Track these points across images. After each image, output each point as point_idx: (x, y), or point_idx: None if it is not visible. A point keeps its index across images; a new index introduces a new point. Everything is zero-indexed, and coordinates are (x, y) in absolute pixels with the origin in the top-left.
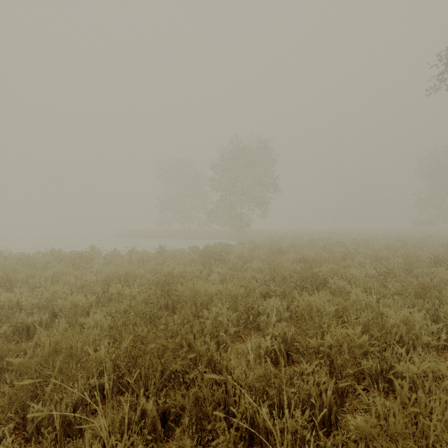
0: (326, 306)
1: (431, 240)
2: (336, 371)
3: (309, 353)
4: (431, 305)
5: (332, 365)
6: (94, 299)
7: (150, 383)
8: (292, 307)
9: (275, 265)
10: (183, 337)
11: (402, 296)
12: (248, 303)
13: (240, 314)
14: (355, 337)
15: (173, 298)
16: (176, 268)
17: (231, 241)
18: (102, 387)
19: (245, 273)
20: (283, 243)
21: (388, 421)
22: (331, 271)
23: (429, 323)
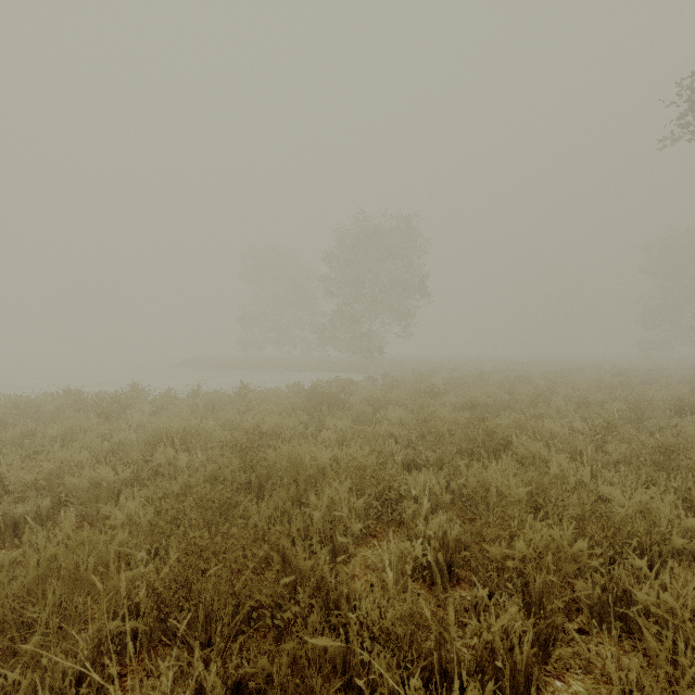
0: (512, 487)
1: (665, 373)
2: (533, 600)
3: (486, 569)
4: (681, 482)
5: (527, 591)
6: (128, 475)
7: (214, 628)
8: (455, 485)
9: (425, 415)
10: (274, 542)
11: (631, 466)
12: (382, 479)
13: (370, 499)
14: (566, 542)
15: (260, 471)
16: (265, 420)
17: (354, 375)
18: (133, 633)
19: (377, 428)
20: (436, 378)
21: (627, 693)
22: (516, 425)
23: (683, 514)
